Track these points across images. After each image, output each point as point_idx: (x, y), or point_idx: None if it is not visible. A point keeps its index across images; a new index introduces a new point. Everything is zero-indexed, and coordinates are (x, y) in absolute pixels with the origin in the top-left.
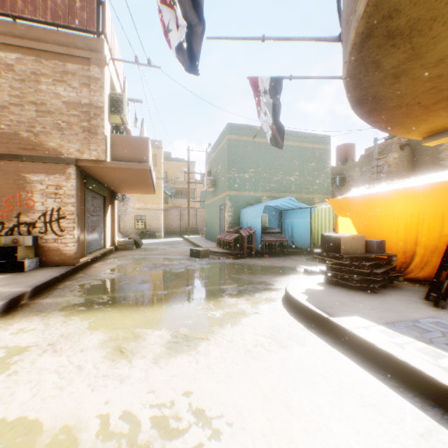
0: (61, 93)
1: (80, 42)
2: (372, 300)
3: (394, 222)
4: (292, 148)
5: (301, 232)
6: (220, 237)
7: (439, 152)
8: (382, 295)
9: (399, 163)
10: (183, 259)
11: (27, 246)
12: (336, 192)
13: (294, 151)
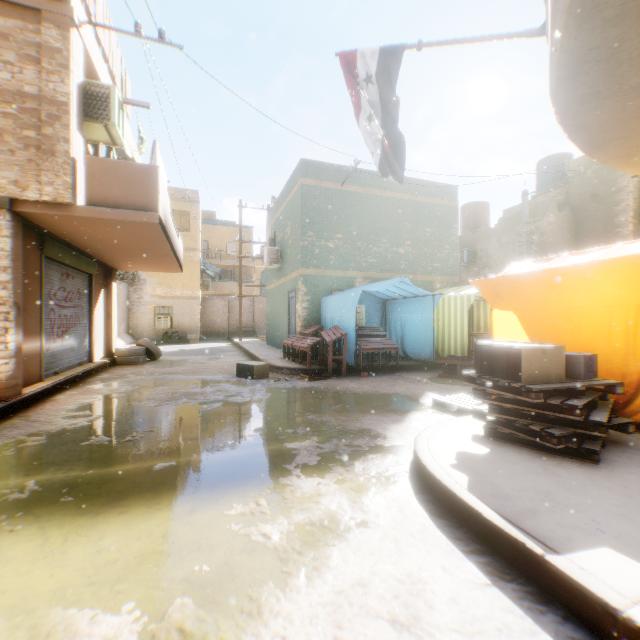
0: None
1: None
2: (603, 485)
3: (602, 319)
4: (402, 202)
5: (417, 334)
6: (289, 343)
7: (615, 214)
8: (610, 466)
9: (556, 230)
10: (224, 381)
11: None
12: (462, 274)
13: (404, 208)
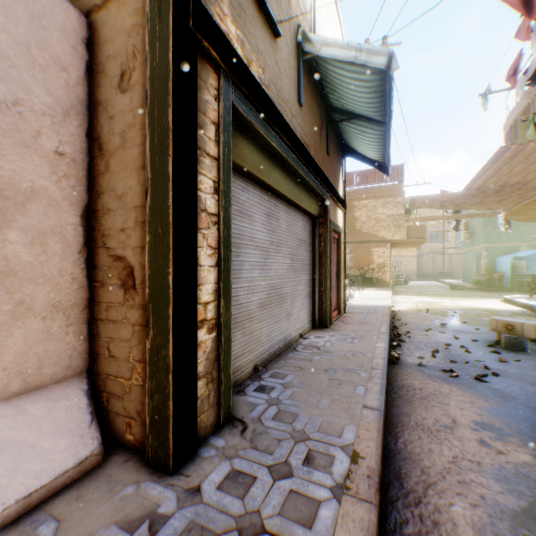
0: (384, 212)
1: (392, 187)
2: None
3: None
4: None
5: None
6: (475, 278)
7: None
8: None
9: None
10: (444, 290)
11: (374, 278)
12: None
13: None
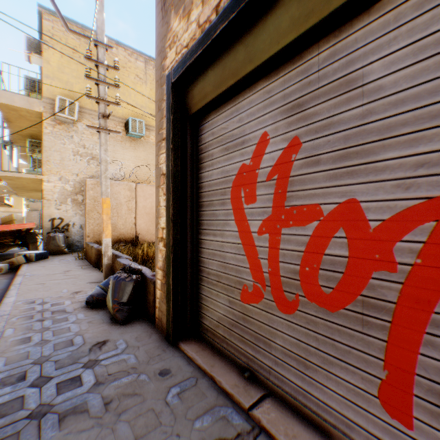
0: None
1: None
2: None
3: None
4: None
5: None
6: None
7: None
8: None
9: None
10: None
11: None
12: None
13: None
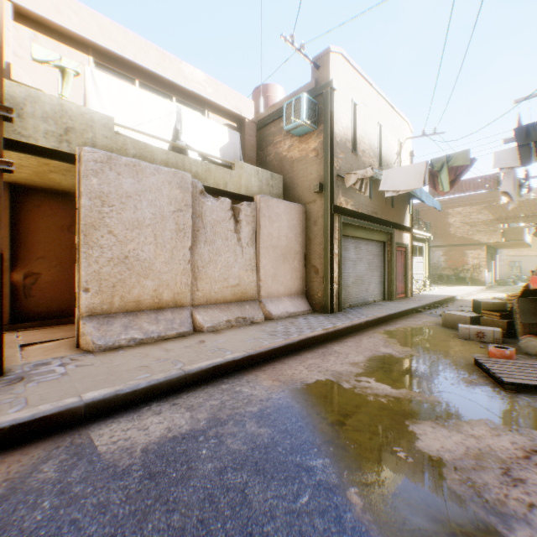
0: (478, 217)
1: (487, 194)
2: None
3: None
4: None
5: None
6: None
7: None
8: None
9: None
10: None
11: (467, 277)
12: None
13: None
